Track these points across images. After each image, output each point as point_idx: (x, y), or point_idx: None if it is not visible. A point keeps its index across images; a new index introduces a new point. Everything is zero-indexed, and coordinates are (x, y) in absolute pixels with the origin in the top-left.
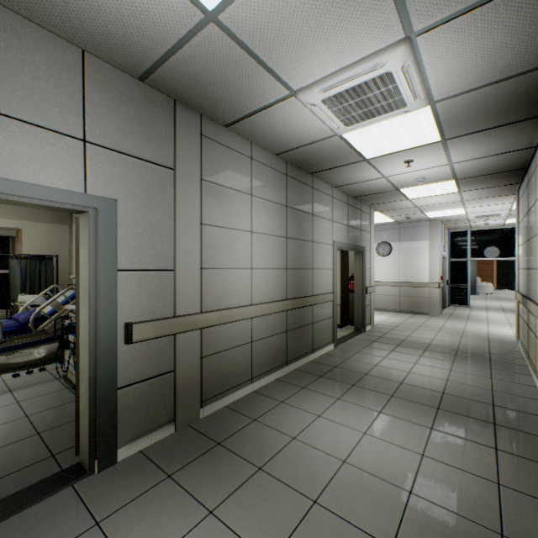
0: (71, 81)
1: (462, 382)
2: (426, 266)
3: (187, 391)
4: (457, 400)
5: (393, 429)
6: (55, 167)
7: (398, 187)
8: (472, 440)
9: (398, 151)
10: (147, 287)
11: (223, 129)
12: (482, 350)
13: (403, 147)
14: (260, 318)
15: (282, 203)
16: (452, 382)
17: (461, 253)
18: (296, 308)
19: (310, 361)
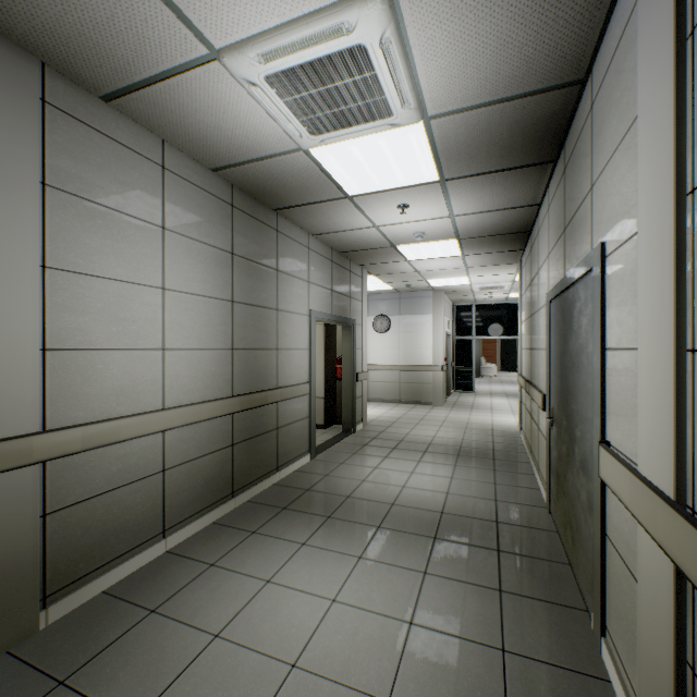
0: None
1: (465, 493)
2: (429, 346)
3: (2, 587)
4: (458, 521)
5: (375, 585)
6: None
7: (394, 242)
8: (474, 581)
9: (390, 190)
10: None
11: (99, 103)
12: (487, 446)
13: (394, 184)
14: (181, 429)
15: (225, 247)
16: (453, 495)
17: (466, 330)
18: (249, 409)
19: (273, 484)
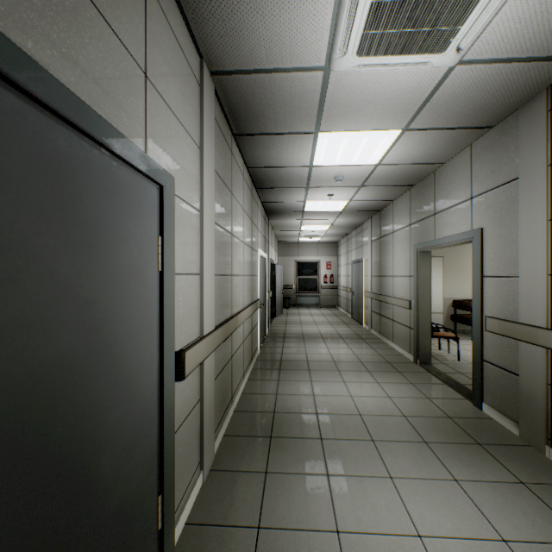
0: (467, 169)
1: None
2: None
3: (528, 406)
4: None
5: None
6: (462, 221)
7: None
8: None
9: None
10: (500, 291)
11: None
12: None
13: None
14: None
15: None
16: None
17: None
18: None
19: None
